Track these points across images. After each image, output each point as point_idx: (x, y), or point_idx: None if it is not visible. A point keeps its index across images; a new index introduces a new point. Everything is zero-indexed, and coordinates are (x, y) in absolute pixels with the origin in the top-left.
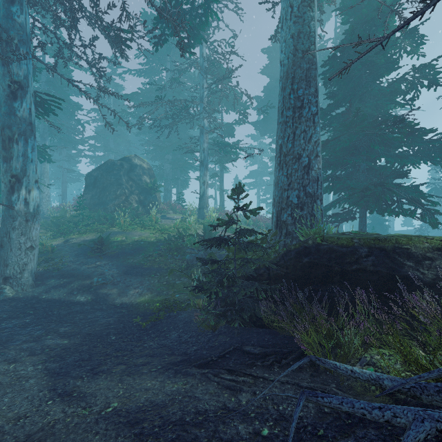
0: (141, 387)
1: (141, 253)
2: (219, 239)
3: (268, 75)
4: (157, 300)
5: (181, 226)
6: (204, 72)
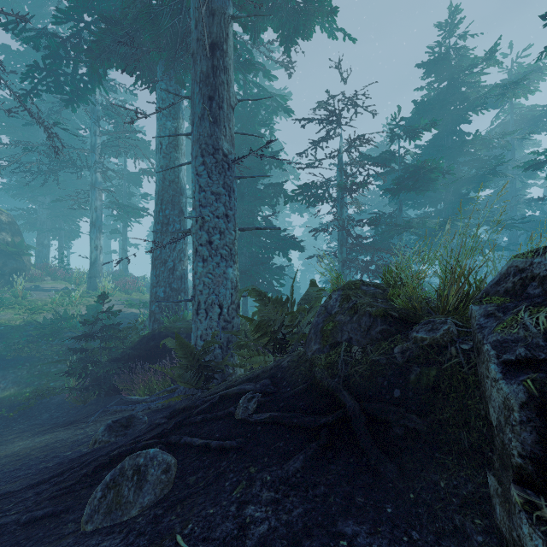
0: (15, 446)
1: (2, 342)
2: (86, 335)
3: (187, 120)
4: (27, 390)
5: (62, 302)
6: (96, 120)
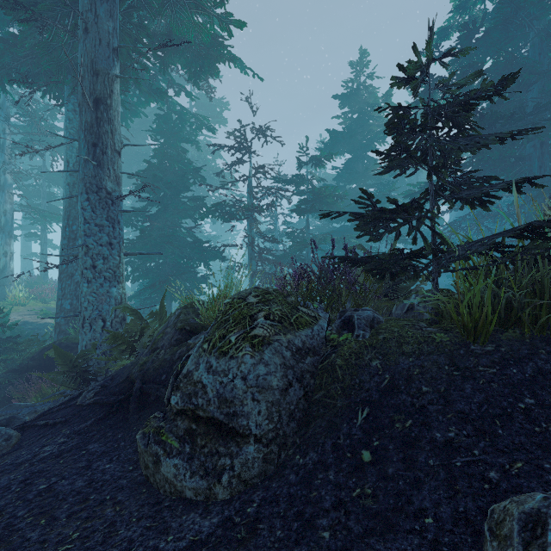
0: None
1: None
2: None
3: None
4: None
5: None
6: (5, 118)
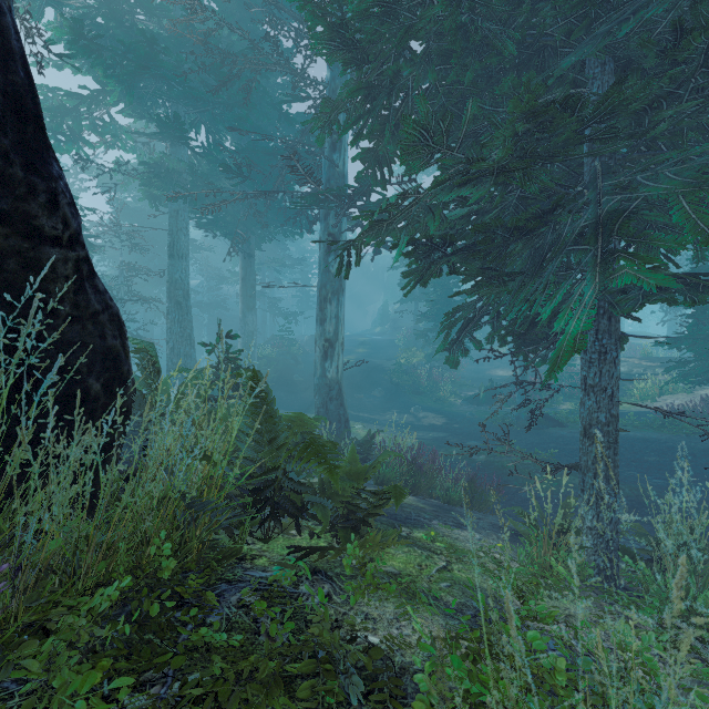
0: None
1: None
2: None
3: None
4: None
5: None
6: None
